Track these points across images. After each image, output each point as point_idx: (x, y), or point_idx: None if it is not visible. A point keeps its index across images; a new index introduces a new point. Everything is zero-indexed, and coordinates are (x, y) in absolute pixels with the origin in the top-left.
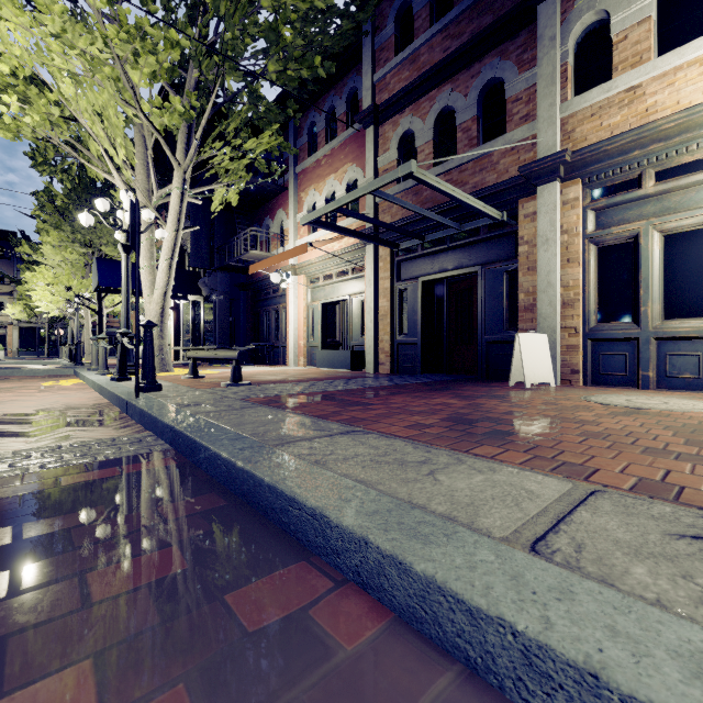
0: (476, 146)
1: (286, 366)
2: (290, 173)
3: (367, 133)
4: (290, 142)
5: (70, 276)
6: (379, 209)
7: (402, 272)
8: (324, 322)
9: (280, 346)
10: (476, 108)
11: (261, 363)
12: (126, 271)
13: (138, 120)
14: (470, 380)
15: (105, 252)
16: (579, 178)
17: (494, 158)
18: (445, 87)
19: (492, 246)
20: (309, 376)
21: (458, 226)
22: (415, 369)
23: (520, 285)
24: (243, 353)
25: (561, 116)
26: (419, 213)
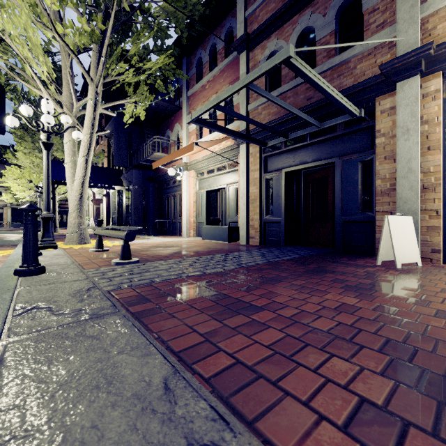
0: (334, 56)
1: (180, 236)
2: (183, 96)
3: (240, 57)
4: (183, 73)
5: (31, 172)
6: (250, 116)
7: (268, 165)
8: (208, 204)
9: (177, 222)
10: (334, 24)
11: (164, 233)
12: (47, 164)
13: (56, 41)
14: (331, 255)
15: (56, 156)
16: (441, 71)
17: (351, 64)
18: (306, 11)
19: (348, 140)
20: (194, 248)
21: (319, 124)
22: (279, 242)
23: (376, 172)
24: (130, 233)
25: (421, 17)
26: (288, 110)
